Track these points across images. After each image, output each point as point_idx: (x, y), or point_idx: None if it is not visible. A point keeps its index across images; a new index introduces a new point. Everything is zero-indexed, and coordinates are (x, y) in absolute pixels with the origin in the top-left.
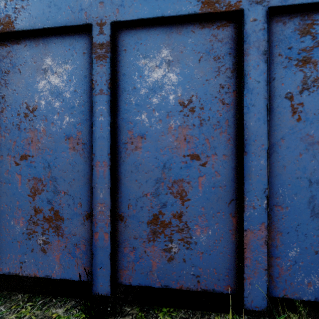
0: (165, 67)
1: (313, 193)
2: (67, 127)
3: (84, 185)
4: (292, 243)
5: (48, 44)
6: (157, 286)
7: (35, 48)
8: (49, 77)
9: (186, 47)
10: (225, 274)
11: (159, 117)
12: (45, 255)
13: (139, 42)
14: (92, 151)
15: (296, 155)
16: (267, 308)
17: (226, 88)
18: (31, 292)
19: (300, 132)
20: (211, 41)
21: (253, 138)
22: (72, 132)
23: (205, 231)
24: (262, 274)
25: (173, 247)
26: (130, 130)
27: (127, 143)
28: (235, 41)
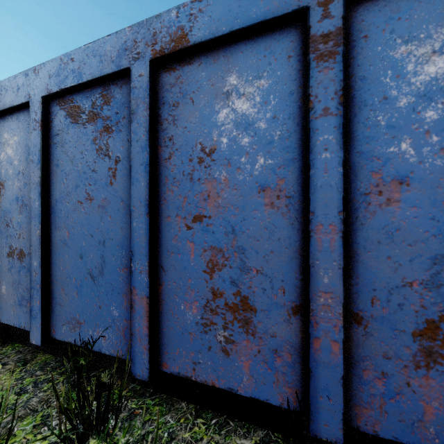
0: None
1: None
2: (261, 173)
3: (289, 261)
4: None
5: (231, 55)
6: None
7: (213, 65)
8: (233, 102)
9: None
10: None
11: (441, 144)
12: (227, 358)
13: (394, 17)
14: (310, 209)
15: None
16: None
17: None
18: (196, 402)
19: None
20: None
21: None
22: (269, 180)
23: None
24: None
25: None
26: (376, 172)
27: (369, 194)
28: None
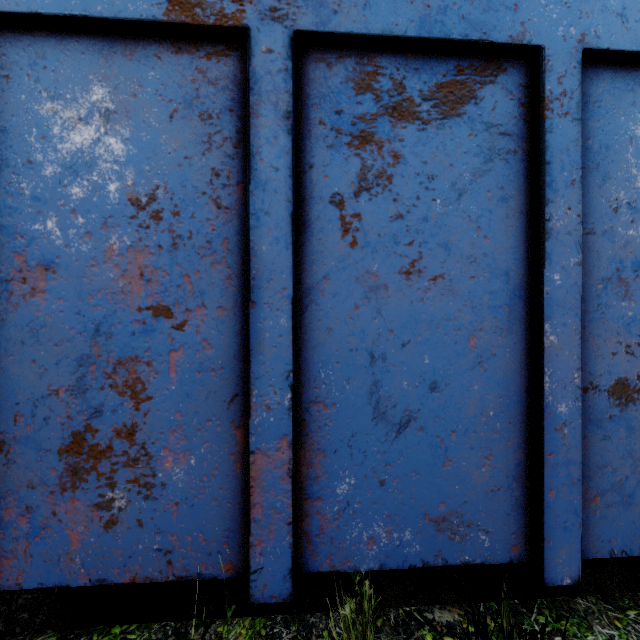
0: (100, 123)
1: (378, 376)
2: None
3: None
4: (343, 470)
5: None
6: (82, 583)
7: None
8: None
9: (145, 86)
10: (222, 542)
11: (87, 227)
12: None
13: (40, 64)
14: None
15: (349, 308)
16: (293, 596)
17: (223, 177)
18: None
19: (356, 267)
20: (194, 81)
21: (267, 275)
22: None
23: (182, 460)
24: (284, 533)
25: (117, 499)
26: (20, 253)
27: (12, 281)
28: (240, 87)
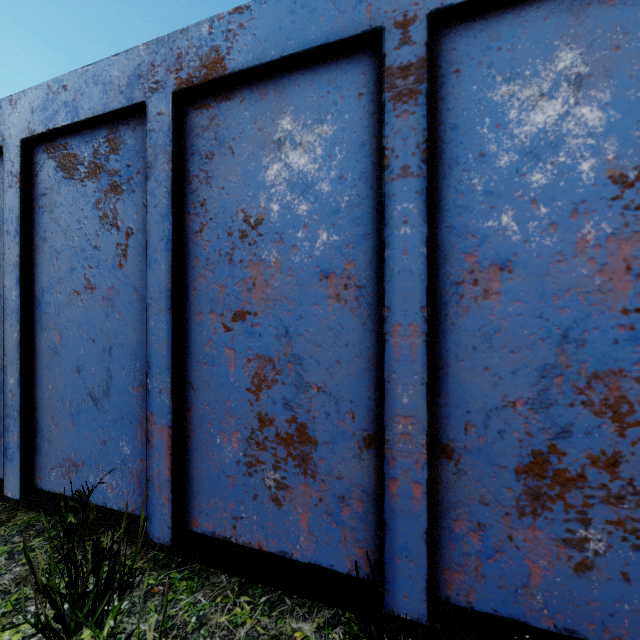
0: (568, 94)
1: None
2: (324, 253)
3: (360, 374)
4: None
5: (284, 89)
6: (544, 626)
7: (260, 102)
8: (286, 154)
9: (632, 32)
10: None
11: (550, 217)
12: (279, 510)
13: (493, 47)
14: (385, 303)
15: None
16: None
17: None
18: (241, 574)
19: None
20: None
21: None
22: (334, 263)
23: None
24: None
25: (592, 540)
26: (471, 254)
27: (462, 284)
28: None
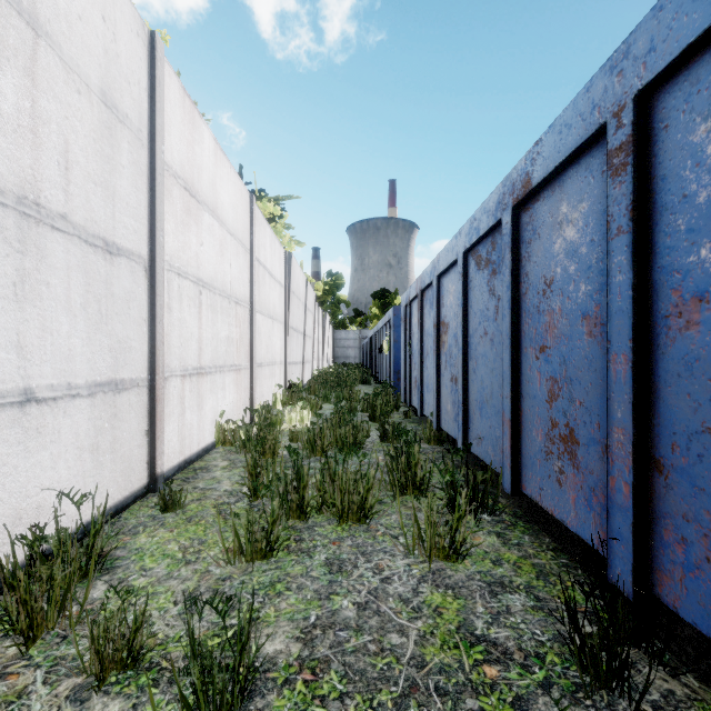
0: None
1: None
2: (583, 300)
3: (603, 394)
4: None
5: (563, 184)
6: None
7: (551, 197)
8: (564, 231)
9: None
10: None
11: None
12: (560, 489)
13: (693, 92)
14: (607, 337)
15: None
16: None
17: None
18: (558, 543)
19: None
20: None
21: None
22: (588, 307)
23: None
24: None
25: None
26: (676, 289)
27: (669, 317)
28: None
